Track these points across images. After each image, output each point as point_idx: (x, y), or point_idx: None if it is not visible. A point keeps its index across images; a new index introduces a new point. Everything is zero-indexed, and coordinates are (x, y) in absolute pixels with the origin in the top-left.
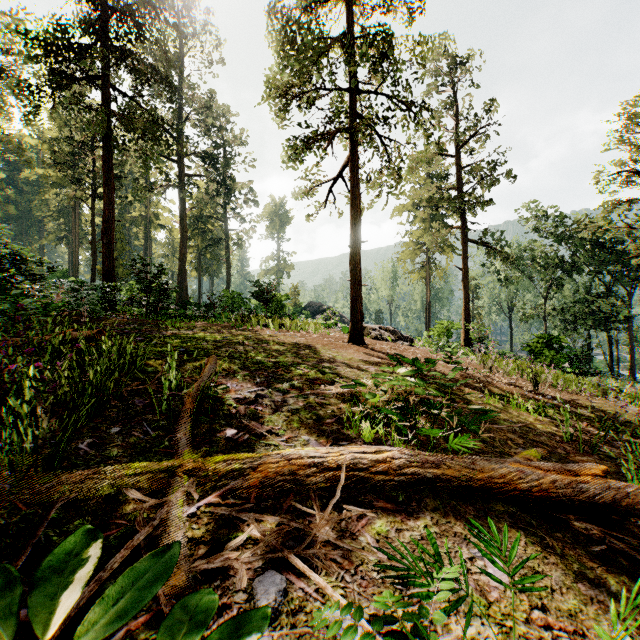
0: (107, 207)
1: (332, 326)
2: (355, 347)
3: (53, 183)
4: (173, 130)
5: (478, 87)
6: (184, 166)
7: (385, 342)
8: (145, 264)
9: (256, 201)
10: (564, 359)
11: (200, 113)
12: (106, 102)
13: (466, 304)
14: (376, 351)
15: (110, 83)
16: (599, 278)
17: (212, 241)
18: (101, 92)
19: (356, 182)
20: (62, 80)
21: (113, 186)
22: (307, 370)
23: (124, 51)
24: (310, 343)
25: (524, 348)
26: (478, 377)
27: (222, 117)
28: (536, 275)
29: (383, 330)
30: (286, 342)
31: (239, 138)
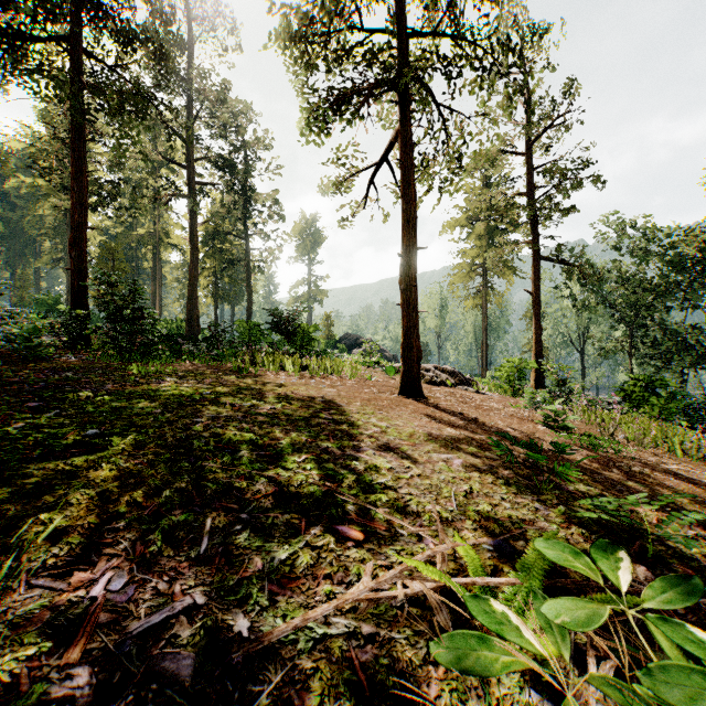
0: (77, 210)
1: (373, 364)
2: (411, 404)
3: (45, 195)
4: (184, 131)
5: (552, 69)
6: (196, 173)
7: (446, 389)
8: (111, 282)
9: (282, 215)
10: (676, 409)
11: (215, 110)
12: (76, 72)
13: (537, 336)
14: (443, 411)
15: (82, 48)
16: (698, 305)
17: (230, 262)
18: (69, 58)
19: (410, 162)
20: (14, 39)
21: (85, 182)
22: (333, 486)
23: (98, 2)
24: (343, 400)
25: (616, 392)
26: (627, 465)
27: (240, 113)
28: (617, 301)
29: (439, 371)
30: (305, 399)
31: (262, 141)
